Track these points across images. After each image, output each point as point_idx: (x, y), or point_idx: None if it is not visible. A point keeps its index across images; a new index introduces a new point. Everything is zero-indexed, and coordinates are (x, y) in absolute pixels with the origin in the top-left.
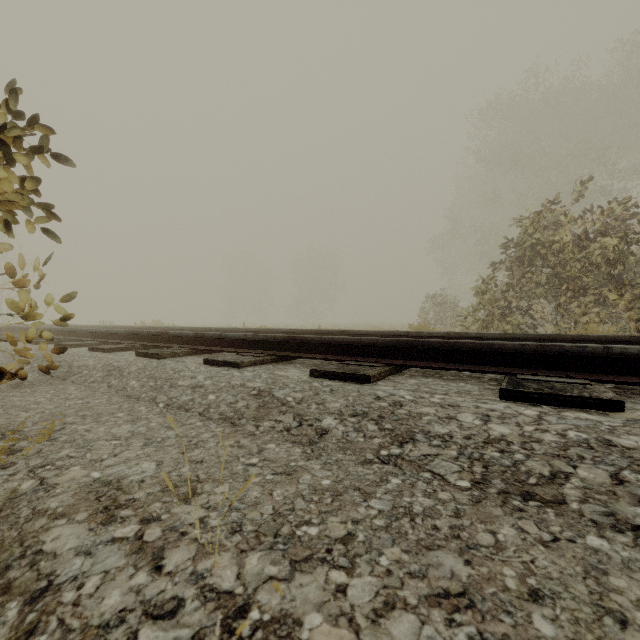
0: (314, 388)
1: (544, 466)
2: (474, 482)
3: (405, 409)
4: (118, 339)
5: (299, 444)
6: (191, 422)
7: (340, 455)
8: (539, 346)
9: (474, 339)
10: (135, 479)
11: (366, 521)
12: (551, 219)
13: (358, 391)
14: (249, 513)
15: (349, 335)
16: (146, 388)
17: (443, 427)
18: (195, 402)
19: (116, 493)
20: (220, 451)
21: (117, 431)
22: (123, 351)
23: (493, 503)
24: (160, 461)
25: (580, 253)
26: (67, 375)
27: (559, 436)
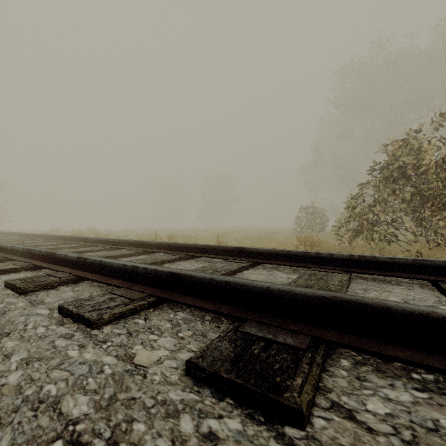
0: None
1: None
2: None
3: None
4: (19, 255)
5: None
6: None
7: None
8: None
9: (381, 263)
10: None
11: None
12: (416, 145)
13: None
14: None
15: (245, 252)
16: None
17: None
18: None
19: None
20: None
21: None
22: (9, 273)
23: None
24: None
25: (445, 174)
26: None
27: None
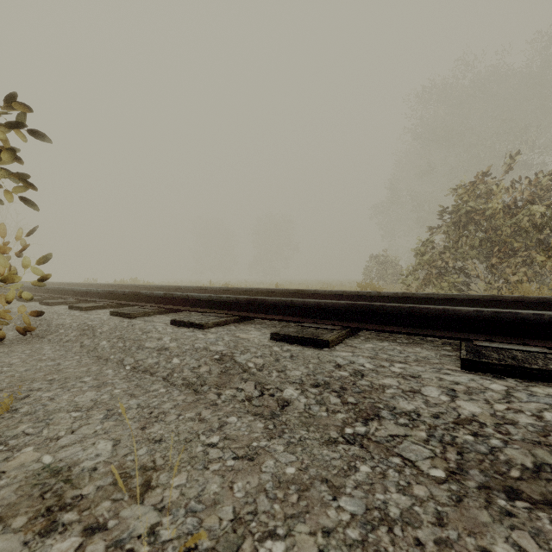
0: (275, 353)
1: (526, 456)
2: (450, 472)
3: (367, 380)
4: (96, 297)
5: (261, 417)
6: (154, 388)
7: (303, 432)
8: (494, 313)
9: (420, 299)
10: (87, 466)
11: (338, 531)
12: (484, 189)
13: (318, 357)
14: (206, 518)
15: (305, 294)
16: (115, 349)
17: (409, 403)
18: (160, 365)
19: (63, 487)
20: (180, 426)
21: (80, 399)
22: (99, 309)
23: (476, 503)
24: (117, 440)
25: (511, 219)
26: (45, 333)
27: (535, 418)
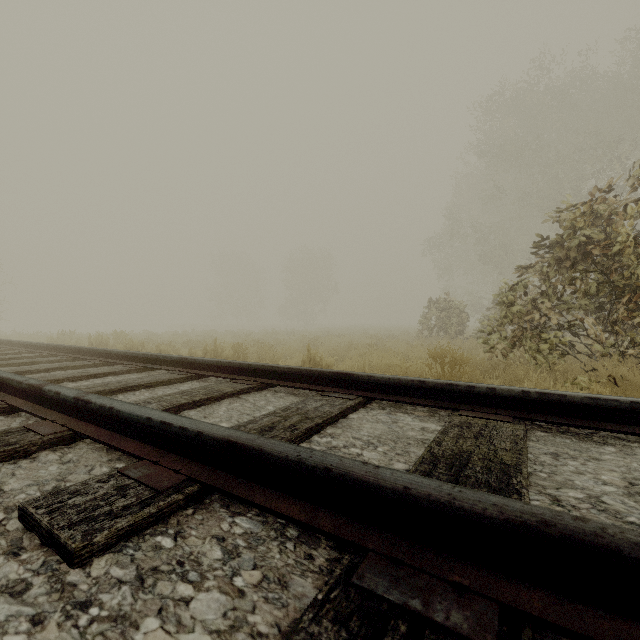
0: None
1: None
2: None
3: None
4: None
5: None
6: None
7: None
8: None
9: (576, 406)
10: None
11: None
12: (606, 211)
13: None
14: None
15: (352, 381)
16: None
17: None
18: None
19: None
20: None
21: None
22: None
23: None
24: None
25: None
26: None
27: None
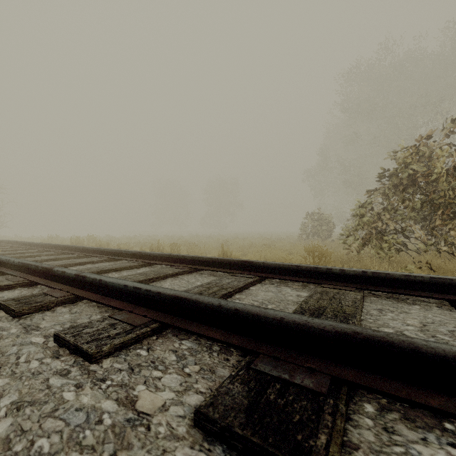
0: None
1: None
2: None
3: None
4: (14, 269)
5: None
6: None
7: None
8: None
9: (396, 280)
10: None
11: None
12: (427, 152)
13: None
14: None
15: (252, 266)
16: None
17: None
18: None
19: None
20: None
21: None
22: (3, 290)
23: None
24: None
25: None
26: None
27: None
